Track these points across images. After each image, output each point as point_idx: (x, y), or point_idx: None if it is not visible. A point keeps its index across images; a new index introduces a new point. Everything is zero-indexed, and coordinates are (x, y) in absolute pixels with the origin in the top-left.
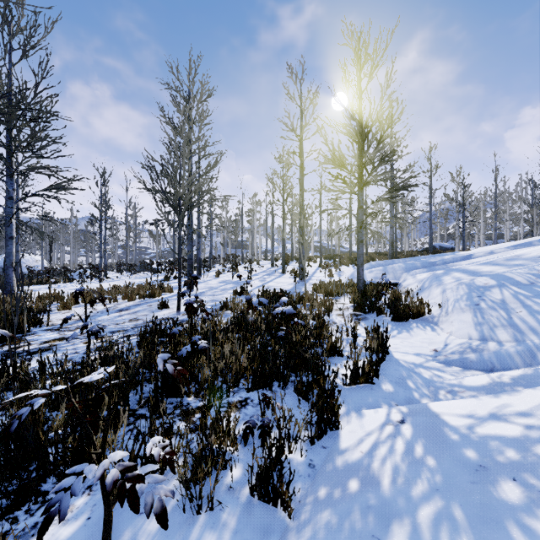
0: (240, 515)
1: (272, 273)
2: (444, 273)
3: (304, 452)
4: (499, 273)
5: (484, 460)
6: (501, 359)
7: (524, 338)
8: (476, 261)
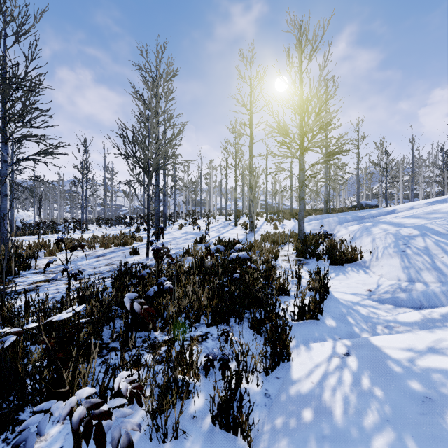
0: (202, 444)
1: (226, 226)
2: (372, 225)
3: (259, 382)
4: (421, 225)
5: (429, 391)
6: (428, 297)
7: (447, 280)
8: (399, 215)
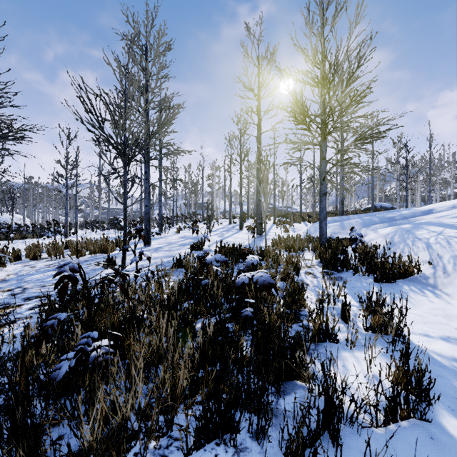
0: None
1: (230, 229)
2: (414, 227)
3: None
4: None
5: None
6: None
7: None
8: (443, 215)
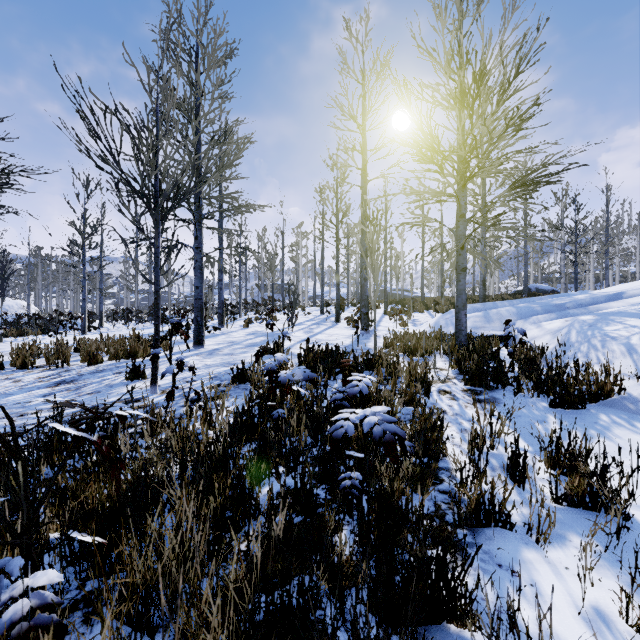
0: None
1: (323, 322)
2: (600, 320)
3: None
4: None
5: None
6: None
7: None
8: None
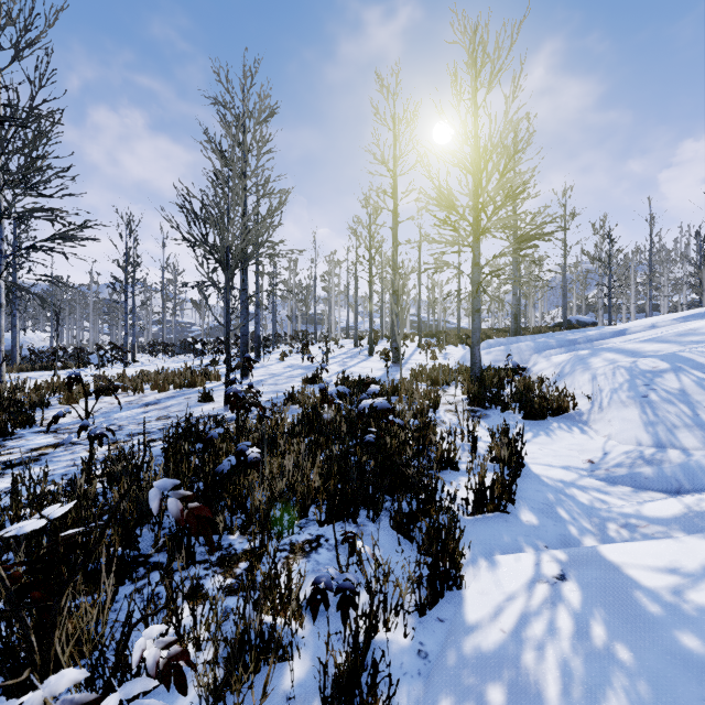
0: None
1: (356, 356)
2: (590, 354)
3: (409, 629)
4: (672, 353)
5: None
6: (691, 474)
7: None
8: (633, 338)
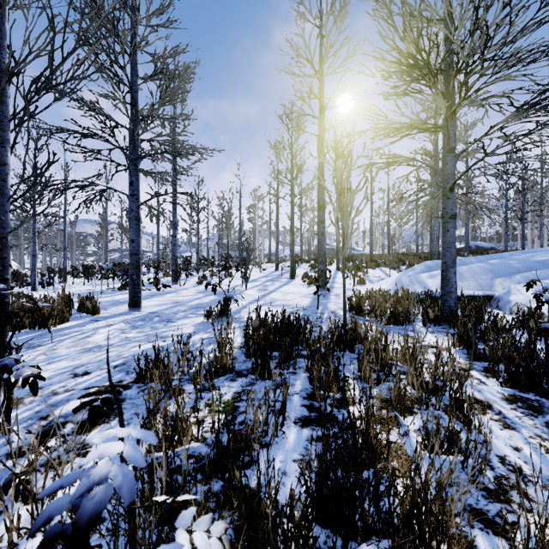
0: None
1: (277, 279)
2: None
3: None
4: None
5: None
6: None
7: None
8: None
